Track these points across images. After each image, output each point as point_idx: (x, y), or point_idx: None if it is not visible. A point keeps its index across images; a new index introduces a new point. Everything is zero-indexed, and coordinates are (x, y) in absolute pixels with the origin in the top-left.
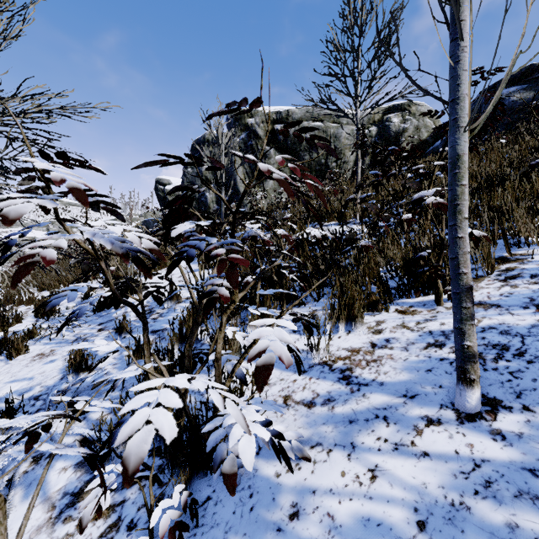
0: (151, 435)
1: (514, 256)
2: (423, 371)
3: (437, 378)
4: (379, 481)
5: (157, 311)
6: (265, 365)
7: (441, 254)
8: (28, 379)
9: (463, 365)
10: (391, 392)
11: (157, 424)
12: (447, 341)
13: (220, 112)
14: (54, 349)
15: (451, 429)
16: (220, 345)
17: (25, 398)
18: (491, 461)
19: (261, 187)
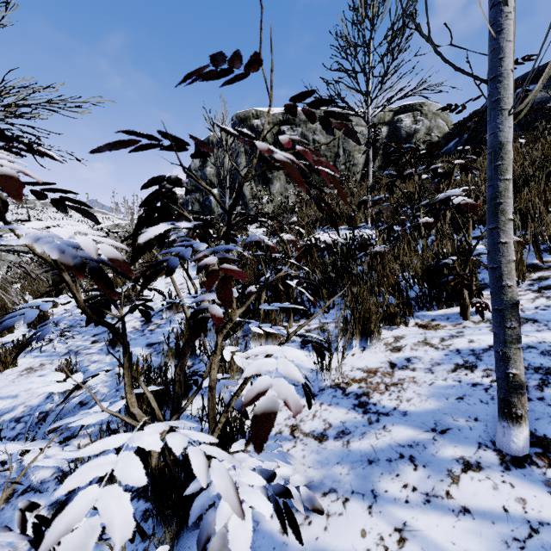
0: (93, 537)
1: (546, 263)
2: (453, 399)
3: (471, 408)
4: (409, 546)
5: (154, 321)
6: (266, 414)
7: (468, 262)
8: (12, 397)
9: (508, 398)
10: (416, 424)
11: (104, 516)
12: (479, 362)
13: (204, 74)
14: (44, 362)
15: (495, 476)
16: (214, 371)
17: (6, 420)
18: None
19: (267, 190)
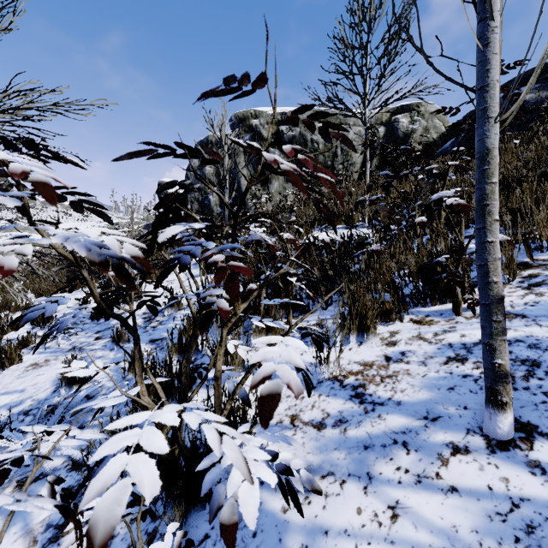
0: (126, 493)
1: (537, 261)
2: (444, 390)
3: (461, 398)
4: (401, 521)
5: (156, 318)
6: (271, 395)
7: (460, 260)
8: (19, 391)
9: (494, 386)
10: (409, 413)
11: (135, 477)
12: (469, 355)
13: (216, 92)
14: (48, 358)
15: (481, 459)
16: (220, 362)
17: (15, 413)
18: (531, 500)
19: (266, 190)
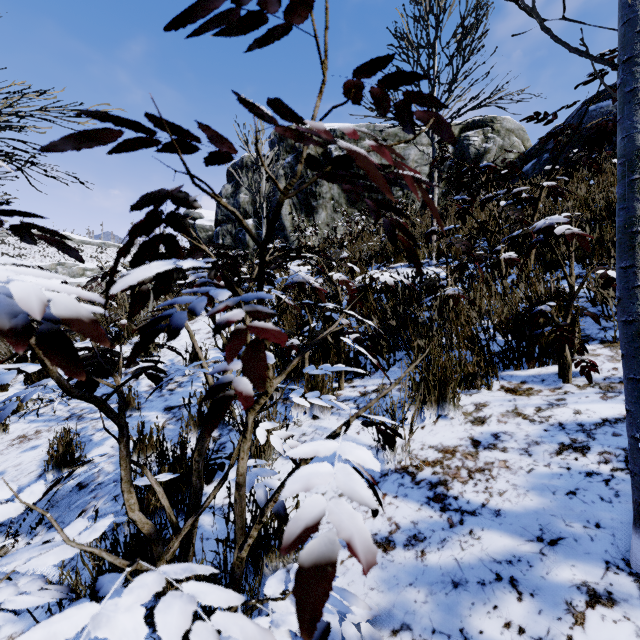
0: None
1: None
2: (562, 494)
3: (589, 509)
4: None
5: (175, 378)
6: (319, 567)
7: (569, 309)
8: None
9: None
10: (515, 529)
11: None
12: (591, 442)
13: (219, 19)
14: (40, 429)
15: (637, 616)
16: (243, 462)
17: None
18: None
19: (311, 221)
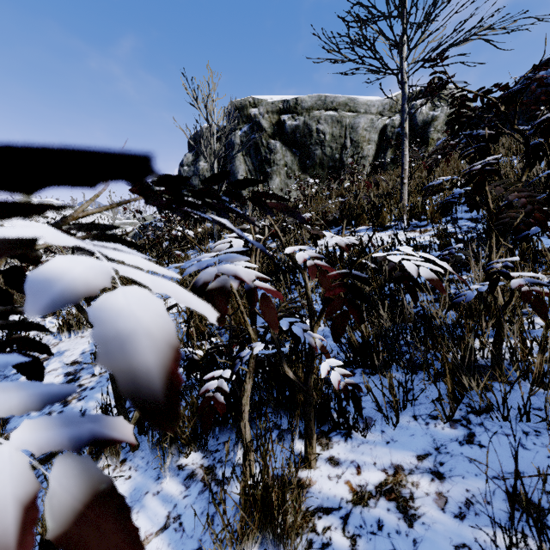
0: None
1: None
2: None
3: None
4: None
5: (81, 379)
6: None
7: None
8: None
9: None
10: None
11: None
12: None
13: None
14: None
15: None
16: None
17: None
18: None
19: (266, 186)
